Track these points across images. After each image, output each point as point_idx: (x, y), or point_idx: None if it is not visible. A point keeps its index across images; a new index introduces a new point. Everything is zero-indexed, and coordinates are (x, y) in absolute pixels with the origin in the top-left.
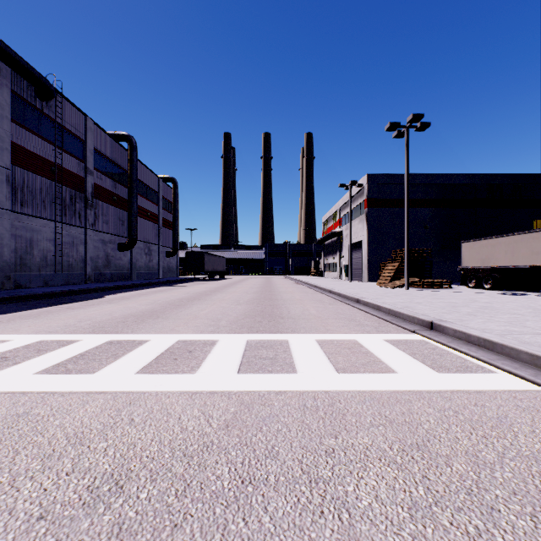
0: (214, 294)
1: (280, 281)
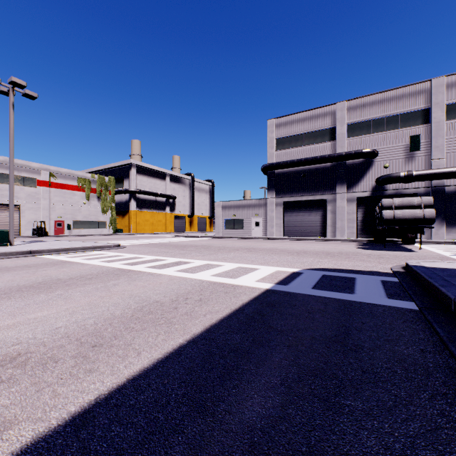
0: None
1: None
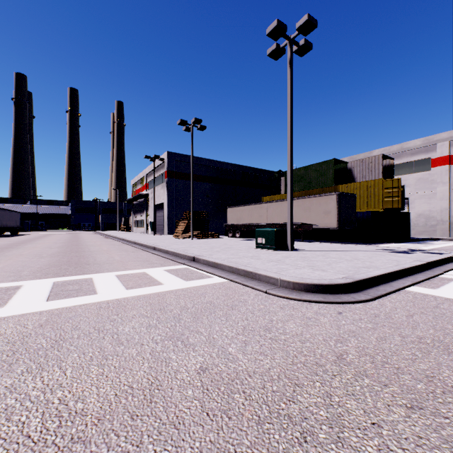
0: (7, 250)
1: (88, 236)
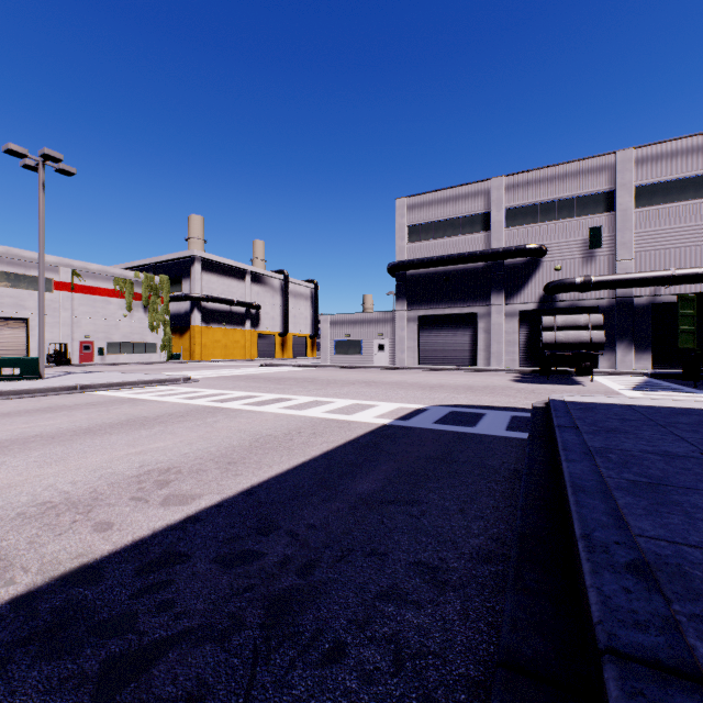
0: None
1: None
